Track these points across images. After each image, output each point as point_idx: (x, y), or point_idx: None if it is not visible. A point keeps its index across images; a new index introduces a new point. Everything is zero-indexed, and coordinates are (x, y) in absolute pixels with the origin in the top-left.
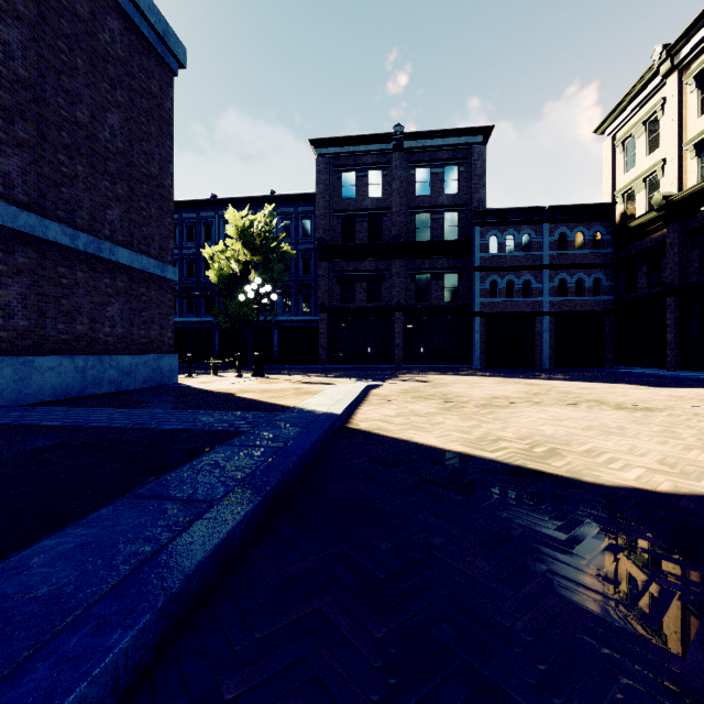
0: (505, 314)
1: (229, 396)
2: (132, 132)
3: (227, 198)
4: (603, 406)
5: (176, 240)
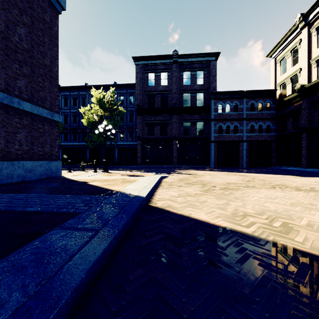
0: (225, 141)
1: (84, 184)
2: (33, 40)
3: (92, 85)
4: (288, 188)
5: (68, 105)
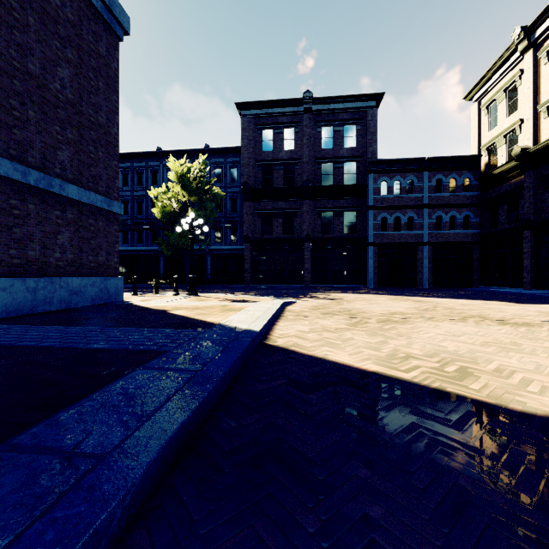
0: (393, 244)
1: (163, 313)
2: (81, 85)
3: (169, 150)
4: (487, 321)
5: (128, 184)
